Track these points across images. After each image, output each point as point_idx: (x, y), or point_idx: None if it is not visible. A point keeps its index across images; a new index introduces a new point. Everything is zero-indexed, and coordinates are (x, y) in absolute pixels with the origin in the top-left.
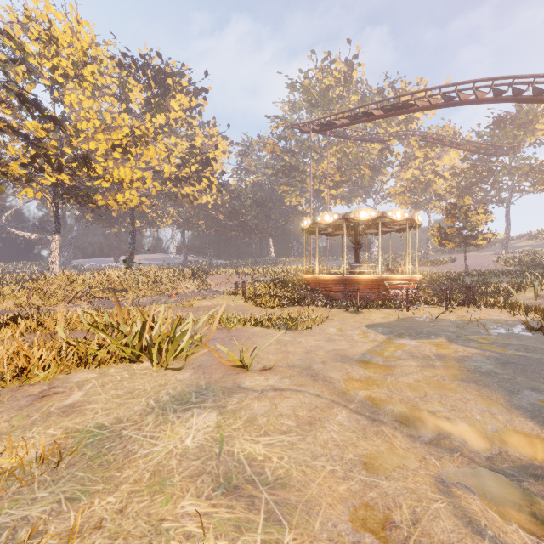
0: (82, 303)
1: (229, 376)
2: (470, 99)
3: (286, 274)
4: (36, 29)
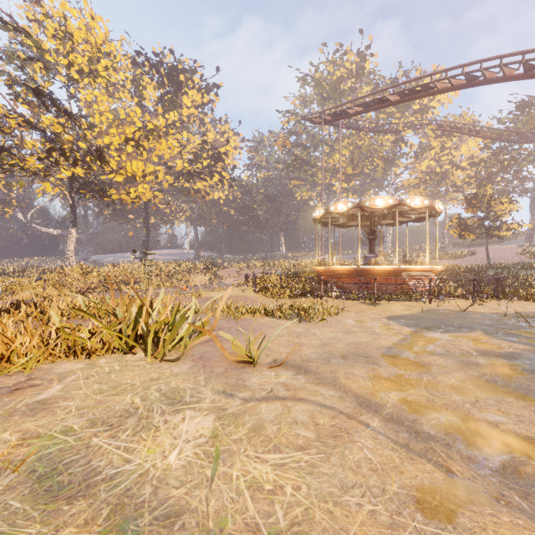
0: (95, 295)
1: (233, 371)
2: (496, 77)
3: (297, 268)
4: (52, 26)
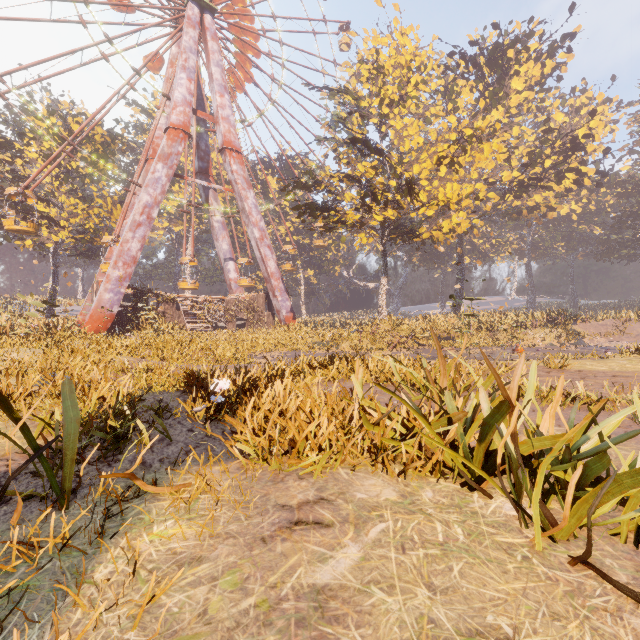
0: (405, 350)
1: None
2: None
3: None
4: (366, 69)
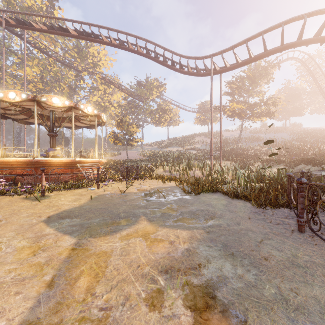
0: None
1: None
2: (134, 49)
3: None
4: None
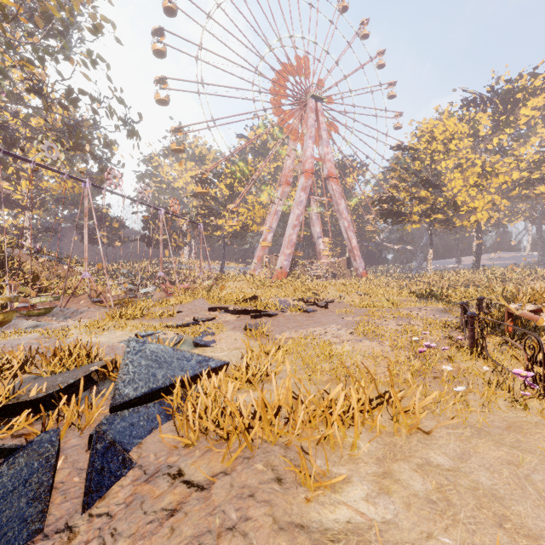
0: None
1: None
2: None
3: None
4: (424, 138)
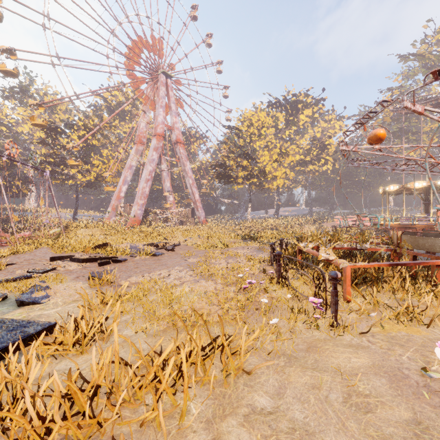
0: None
1: None
2: None
3: None
4: (246, 123)
